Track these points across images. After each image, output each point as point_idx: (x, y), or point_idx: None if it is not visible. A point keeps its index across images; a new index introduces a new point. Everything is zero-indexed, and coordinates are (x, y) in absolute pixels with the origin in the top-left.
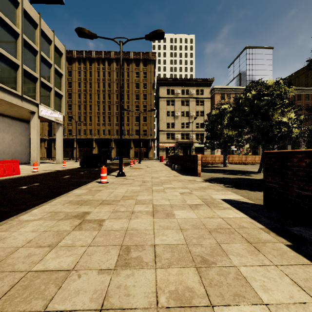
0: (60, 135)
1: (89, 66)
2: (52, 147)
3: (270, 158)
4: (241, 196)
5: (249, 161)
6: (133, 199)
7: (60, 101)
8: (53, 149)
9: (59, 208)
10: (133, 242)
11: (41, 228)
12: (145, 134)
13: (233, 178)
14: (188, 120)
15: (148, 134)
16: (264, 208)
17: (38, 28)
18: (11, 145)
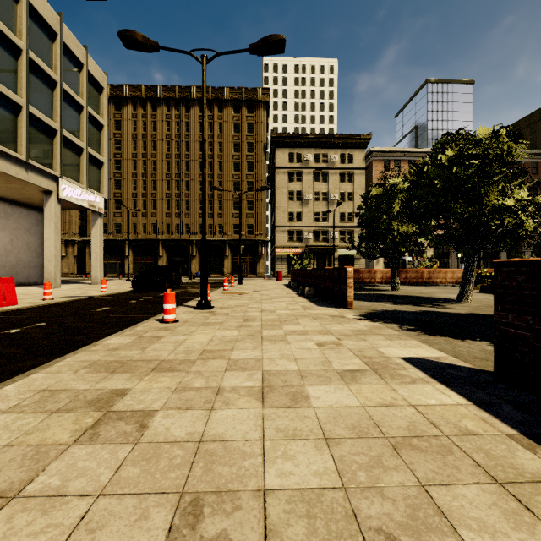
0: (99, 234)
1: (152, 111)
2: (86, 255)
3: (512, 274)
4: (441, 351)
5: (436, 279)
6: (222, 357)
7: (99, 172)
8: (88, 258)
9: (64, 380)
10: (213, 482)
11: (2, 438)
12: (251, 233)
13: (414, 312)
14: (327, 207)
15: (257, 232)
16: (497, 381)
17: (57, 39)
18: (11, 251)
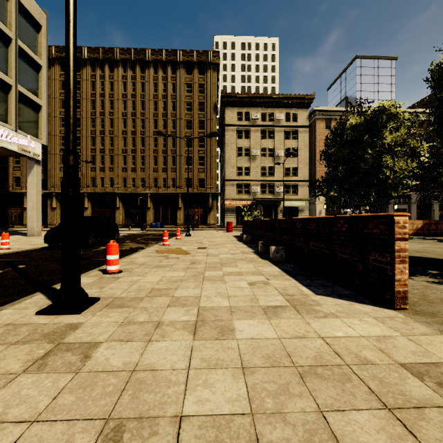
0: (35, 182)
1: (109, 73)
2: (48, 207)
3: None
4: None
5: None
6: None
7: (36, 116)
8: (49, 210)
9: None
10: None
11: None
12: (202, 186)
13: None
14: (273, 162)
15: (208, 185)
16: None
17: None
18: None
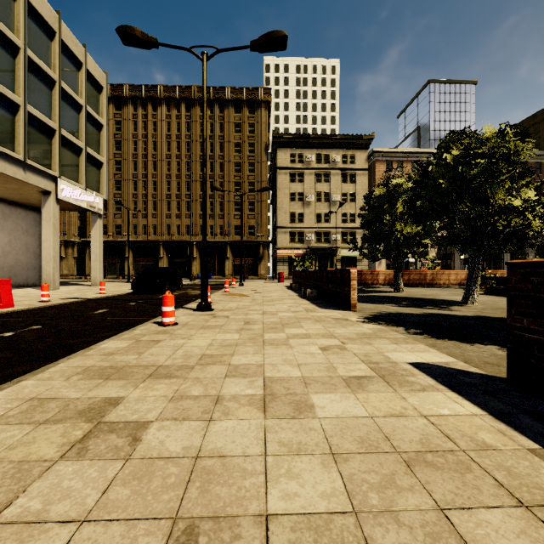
0: (98, 235)
1: (152, 112)
2: (86, 256)
3: (527, 275)
4: (449, 356)
5: (439, 281)
6: (222, 362)
7: (98, 172)
8: (88, 260)
9: (55, 388)
10: (210, 505)
11: None
12: (252, 234)
13: (419, 315)
14: (329, 208)
15: (258, 233)
16: (512, 388)
17: (56, 38)
18: (9, 252)
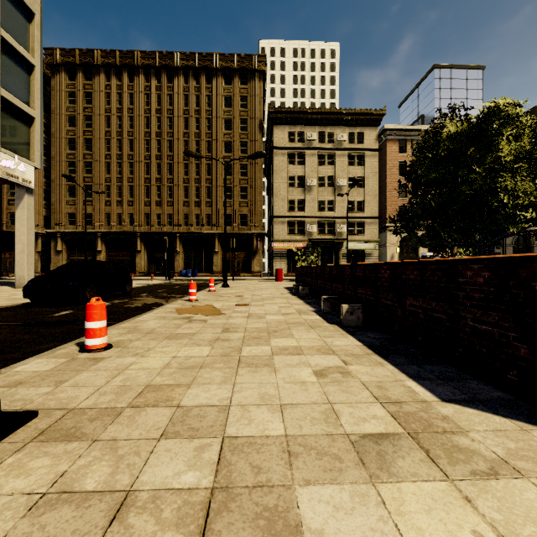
0: (26, 217)
1: (128, 82)
2: (51, 250)
3: None
4: None
5: None
6: None
7: (27, 130)
8: (53, 254)
9: None
10: None
11: None
12: (244, 224)
13: None
14: (333, 194)
15: (251, 223)
16: None
17: None
18: None
